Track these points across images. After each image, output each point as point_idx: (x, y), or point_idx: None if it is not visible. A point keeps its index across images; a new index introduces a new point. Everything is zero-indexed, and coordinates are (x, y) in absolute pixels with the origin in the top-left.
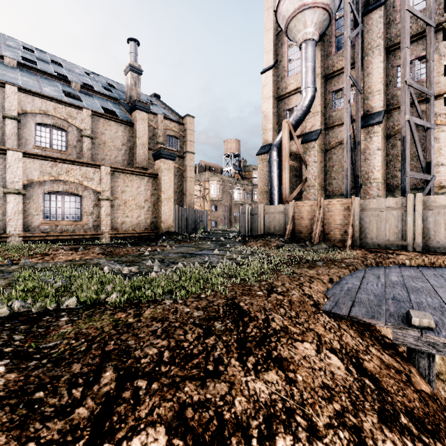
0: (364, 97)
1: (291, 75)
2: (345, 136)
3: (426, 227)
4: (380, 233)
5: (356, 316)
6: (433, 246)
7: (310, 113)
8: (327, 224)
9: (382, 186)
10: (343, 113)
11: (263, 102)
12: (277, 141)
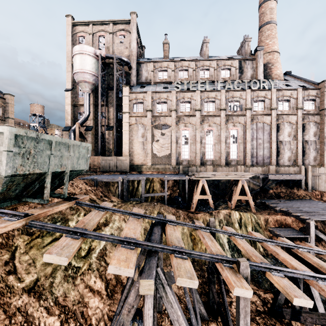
0: (108, 119)
1: (80, 97)
2: (99, 134)
3: (117, 165)
4: (107, 167)
5: (87, 178)
6: (118, 170)
7: (89, 118)
8: (92, 164)
9: (113, 151)
10: (101, 121)
11: (66, 105)
12: (73, 128)
